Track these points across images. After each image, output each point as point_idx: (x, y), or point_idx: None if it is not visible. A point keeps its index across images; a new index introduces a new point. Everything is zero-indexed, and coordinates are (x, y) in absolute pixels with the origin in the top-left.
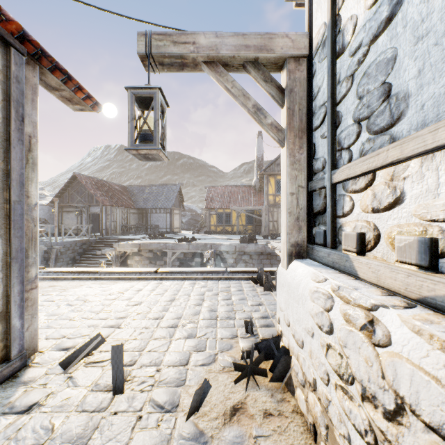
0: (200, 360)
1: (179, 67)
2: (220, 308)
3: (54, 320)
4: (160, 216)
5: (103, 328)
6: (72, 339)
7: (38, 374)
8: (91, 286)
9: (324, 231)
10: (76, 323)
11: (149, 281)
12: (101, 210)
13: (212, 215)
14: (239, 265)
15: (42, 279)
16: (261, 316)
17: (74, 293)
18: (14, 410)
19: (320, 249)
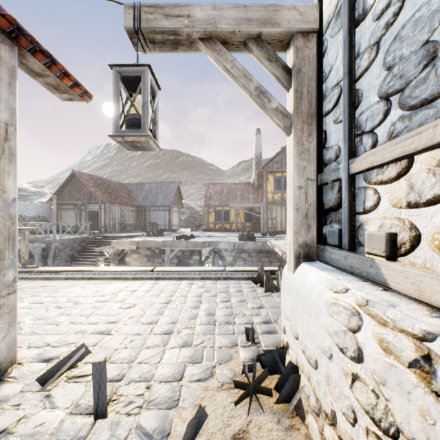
0: (196, 374)
1: (172, 45)
2: (218, 311)
3: (40, 325)
4: (158, 214)
5: (92, 335)
6: (56, 348)
7: (12, 391)
8: (84, 286)
9: (339, 230)
10: (63, 329)
11: (145, 281)
12: (99, 207)
13: (210, 212)
14: (238, 263)
15: (34, 279)
16: (262, 321)
17: (65, 294)
18: None
19: (333, 251)
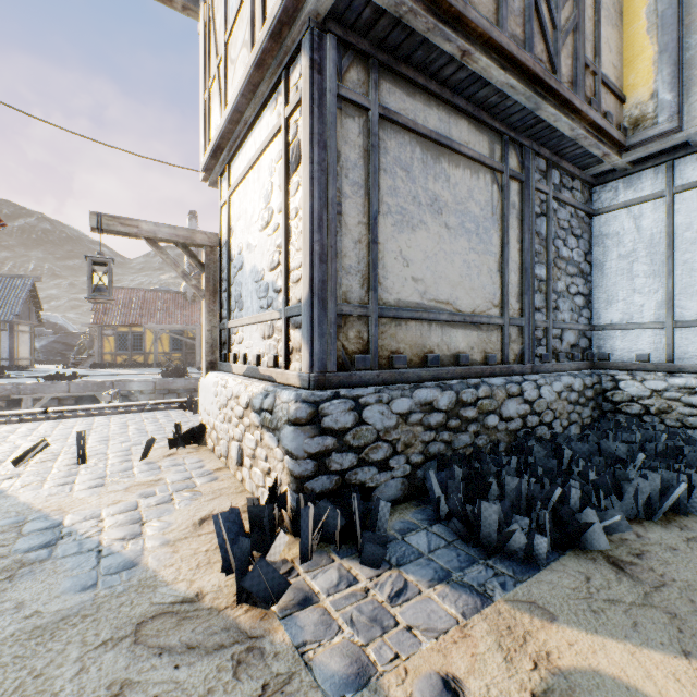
0: (140, 448)
1: (123, 235)
2: (149, 427)
3: None
4: None
5: (23, 451)
6: None
7: None
8: None
9: (225, 353)
10: None
11: (40, 422)
12: None
13: (107, 336)
14: None
15: None
16: (189, 427)
17: None
18: None
19: (224, 364)
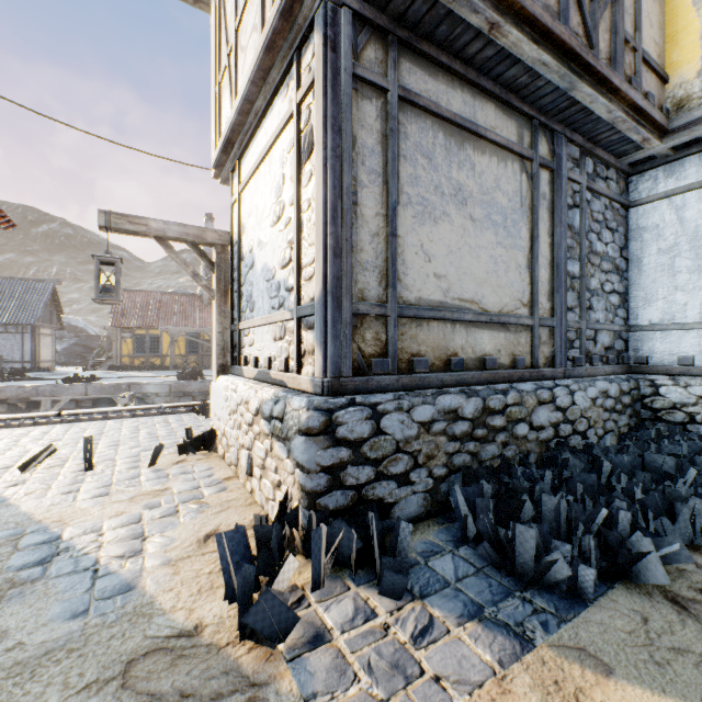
0: (150, 453)
1: (132, 234)
2: (160, 432)
3: None
4: (6, 339)
5: (32, 456)
6: (2, 464)
7: None
8: None
9: (236, 356)
10: None
11: (53, 425)
12: None
13: (125, 338)
14: None
15: None
16: (201, 431)
17: None
18: (2, 487)
19: (235, 367)
